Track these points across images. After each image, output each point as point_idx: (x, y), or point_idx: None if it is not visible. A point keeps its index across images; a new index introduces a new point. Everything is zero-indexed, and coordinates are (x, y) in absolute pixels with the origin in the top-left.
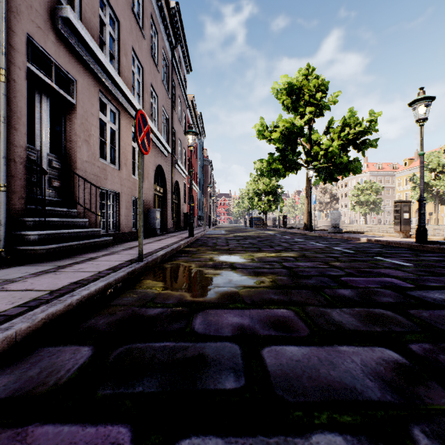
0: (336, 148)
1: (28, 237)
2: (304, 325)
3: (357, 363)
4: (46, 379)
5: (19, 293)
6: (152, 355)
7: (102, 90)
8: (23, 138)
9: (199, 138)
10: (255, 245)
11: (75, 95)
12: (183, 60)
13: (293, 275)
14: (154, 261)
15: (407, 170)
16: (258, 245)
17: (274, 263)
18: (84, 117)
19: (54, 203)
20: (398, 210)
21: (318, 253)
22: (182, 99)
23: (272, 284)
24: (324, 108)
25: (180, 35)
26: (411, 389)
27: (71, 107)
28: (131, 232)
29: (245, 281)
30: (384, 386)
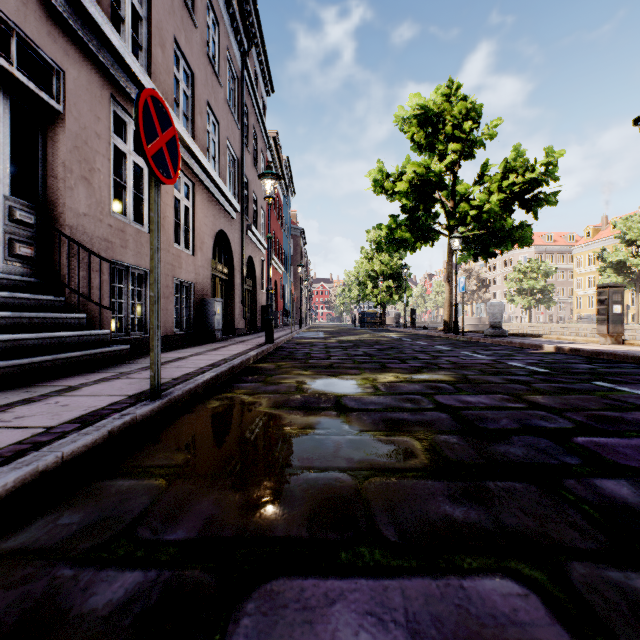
0: (496, 205)
1: None
2: None
3: None
4: None
5: None
6: None
7: (117, 97)
8: None
9: (285, 194)
10: (374, 358)
11: (62, 97)
12: (260, 74)
13: (467, 430)
14: (187, 395)
15: (590, 243)
16: (379, 357)
17: (417, 396)
18: (80, 138)
19: (19, 285)
20: (604, 300)
21: (489, 374)
22: (259, 134)
23: (432, 458)
24: (475, 146)
25: (255, 35)
26: None
27: (56, 118)
28: (172, 336)
29: (371, 448)
30: None
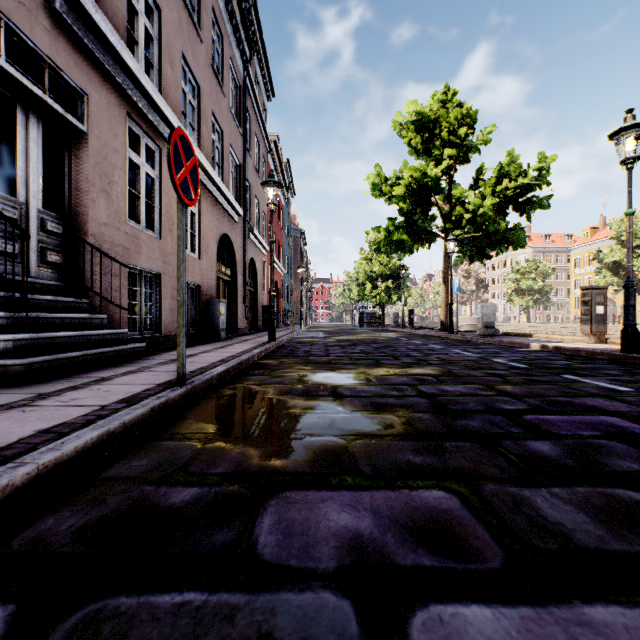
0: (490, 209)
1: None
2: (489, 534)
3: None
4: None
5: None
6: None
7: (132, 114)
8: None
9: (285, 196)
10: (370, 355)
11: (86, 118)
12: (261, 80)
13: (439, 411)
14: (205, 384)
15: (588, 243)
16: (374, 354)
17: (404, 386)
18: (101, 154)
19: (50, 289)
20: (588, 301)
21: (472, 368)
22: (260, 138)
23: (406, 428)
24: (470, 151)
25: (257, 43)
26: None
27: (80, 137)
28: None
29: (359, 422)
30: None
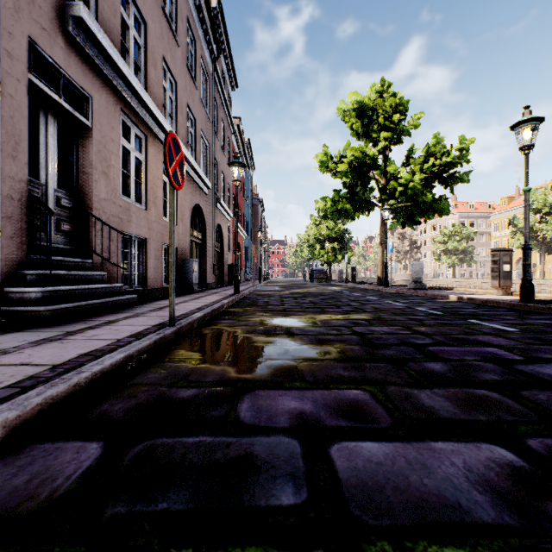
0: (418, 183)
1: (29, 295)
2: (385, 411)
3: (459, 467)
4: (37, 490)
5: (12, 368)
6: (183, 455)
7: (125, 110)
8: (23, 169)
9: (247, 170)
10: (317, 305)
11: (90, 115)
12: (227, 73)
13: (366, 344)
14: (189, 326)
15: (505, 210)
16: (321, 304)
17: (342, 327)
18: (102, 144)
19: (63, 251)
20: (497, 260)
21: (397, 315)
22: (226, 123)
23: (340, 355)
24: (403, 134)
25: (223, 43)
26: (537, 505)
27: (86, 130)
28: (162, 288)
29: (306, 351)
30: (499, 502)
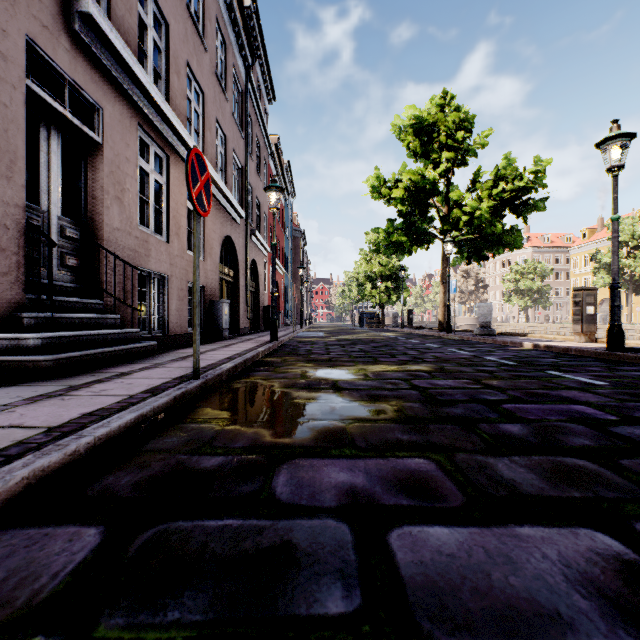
0: (486, 211)
1: (26, 342)
2: (455, 486)
3: (553, 561)
4: (13, 593)
5: None
6: (202, 544)
7: (142, 124)
8: (19, 193)
9: (286, 197)
10: (369, 354)
11: (101, 130)
12: (263, 84)
13: (428, 401)
14: (216, 379)
15: (586, 244)
16: (373, 353)
17: (398, 381)
18: (115, 164)
19: (69, 291)
20: (579, 301)
21: (463, 365)
22: (262, 141)
23: (397, 414)
24: (468, 154)
25: (258, 48)
26: None
27: (96, 148)
28: (186, 334)
29: (356, 410)
30: (610, 610)
